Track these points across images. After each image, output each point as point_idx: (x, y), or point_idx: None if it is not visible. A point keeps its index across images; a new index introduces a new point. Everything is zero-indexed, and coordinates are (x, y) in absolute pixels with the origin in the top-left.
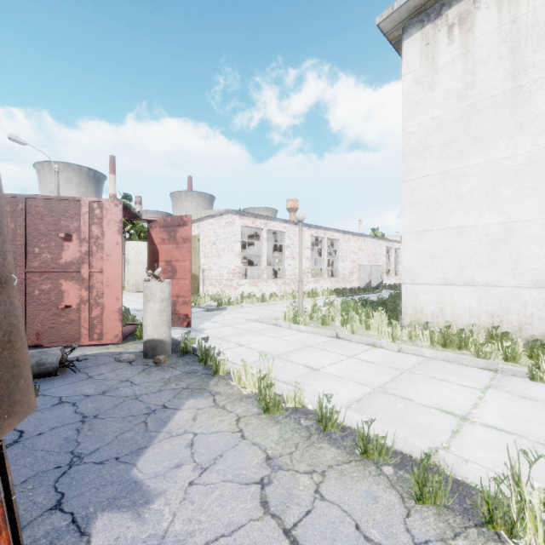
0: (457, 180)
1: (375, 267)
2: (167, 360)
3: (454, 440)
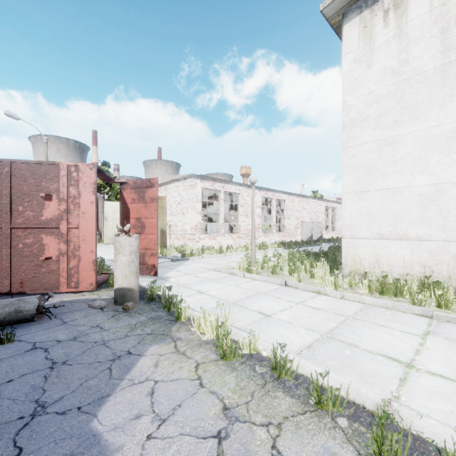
0: (392, 147)
1: (316, 224)
2: (135, 306)
3: (403, 389)
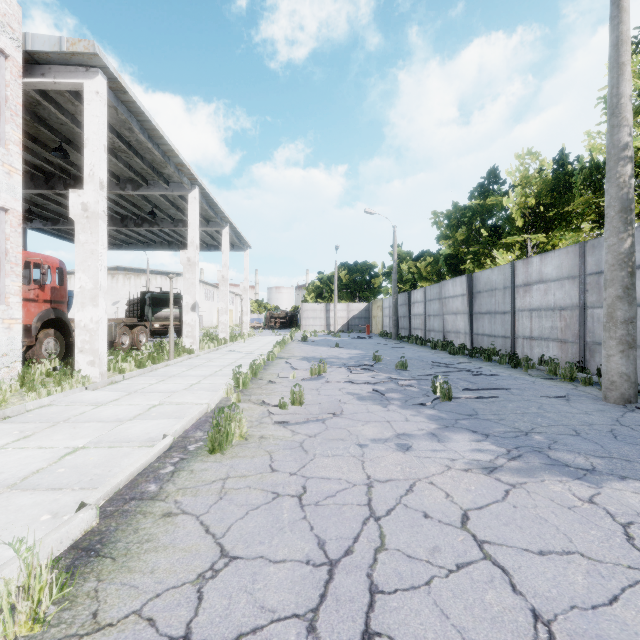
0: None
1: None
2: None
3: None
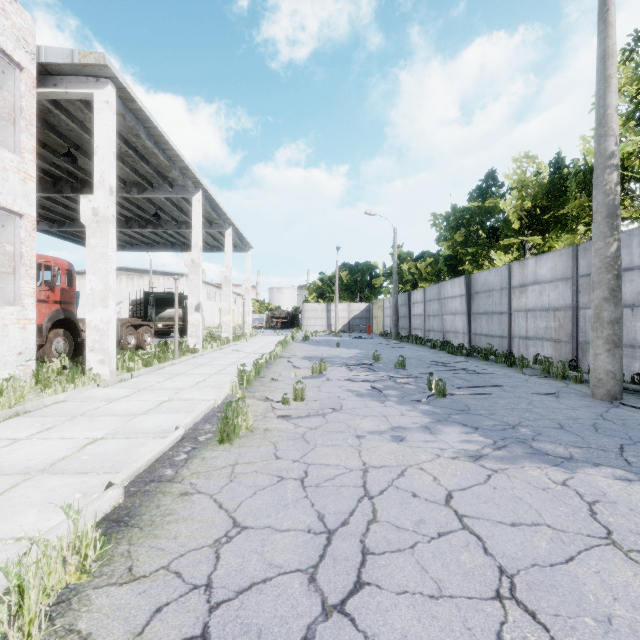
0: None
1: None
2: None
3: None
